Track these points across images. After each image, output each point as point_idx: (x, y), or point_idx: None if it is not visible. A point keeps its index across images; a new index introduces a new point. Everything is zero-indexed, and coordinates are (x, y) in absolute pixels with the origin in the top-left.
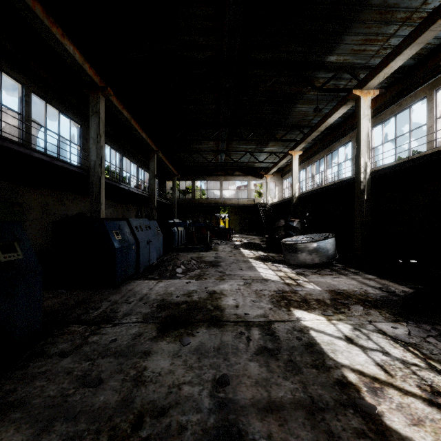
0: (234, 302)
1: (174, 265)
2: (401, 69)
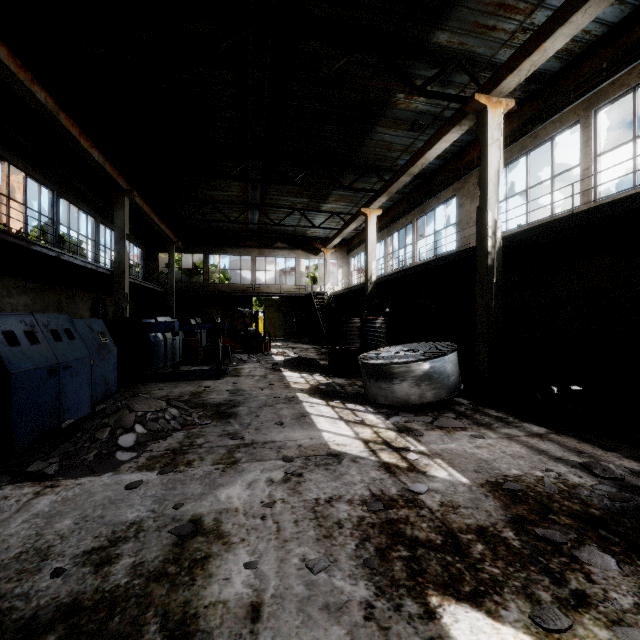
0: (249, 585)
1: (117, 427)
2: (540, 76)
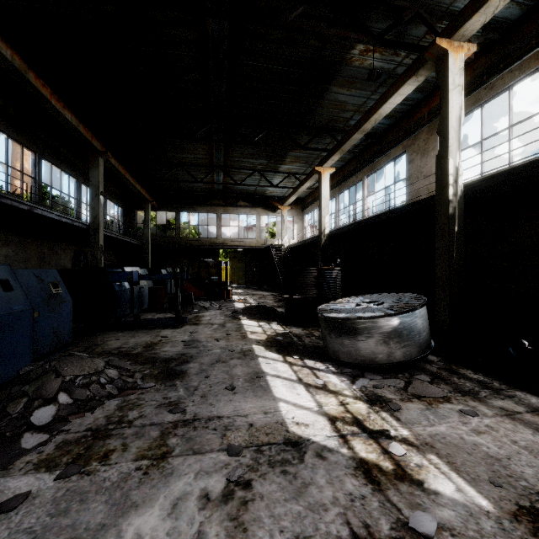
0: None
1: (35, 397)
2: (498, 25)
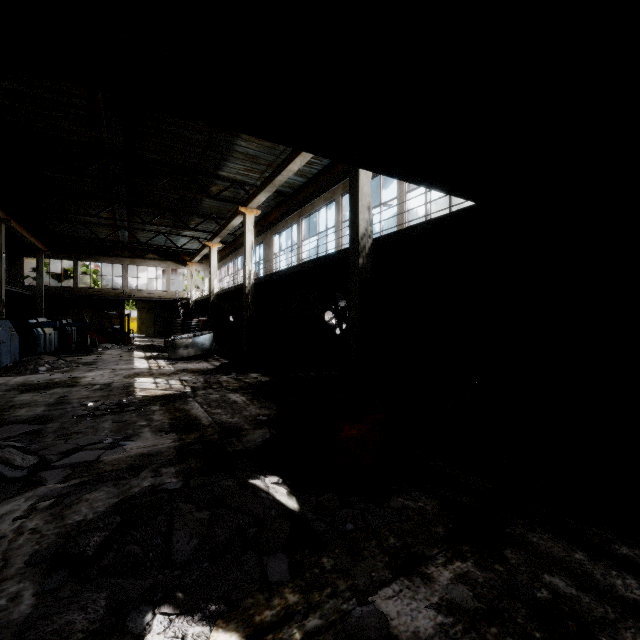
0: (92, 379)
1: (37, 364)
2: (284, 193)
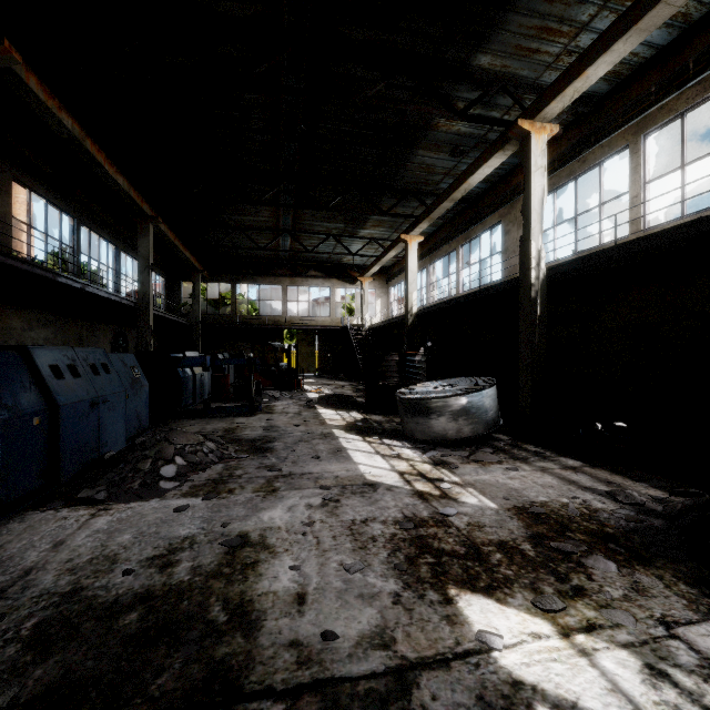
0: (294, 581)
1: (158, 458)
2: (588, 98)
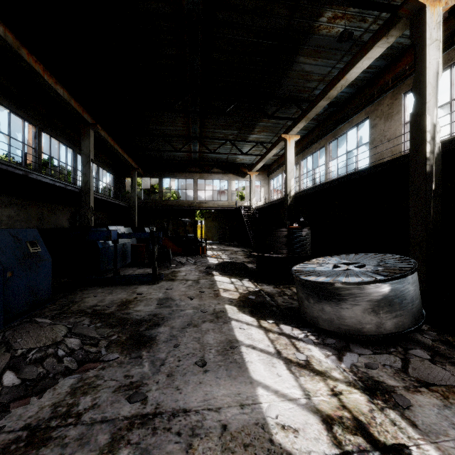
0: None
1: None
2: None
